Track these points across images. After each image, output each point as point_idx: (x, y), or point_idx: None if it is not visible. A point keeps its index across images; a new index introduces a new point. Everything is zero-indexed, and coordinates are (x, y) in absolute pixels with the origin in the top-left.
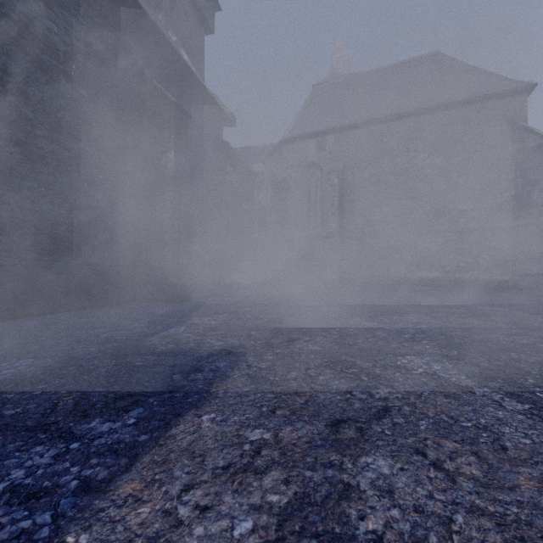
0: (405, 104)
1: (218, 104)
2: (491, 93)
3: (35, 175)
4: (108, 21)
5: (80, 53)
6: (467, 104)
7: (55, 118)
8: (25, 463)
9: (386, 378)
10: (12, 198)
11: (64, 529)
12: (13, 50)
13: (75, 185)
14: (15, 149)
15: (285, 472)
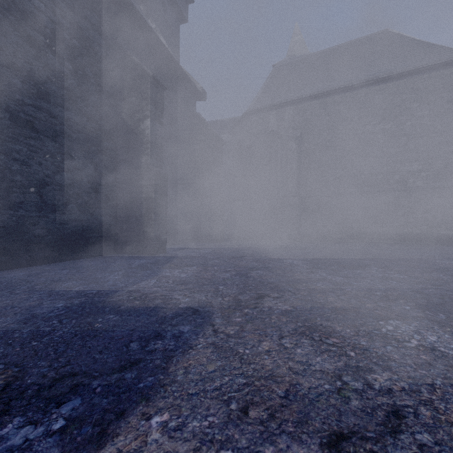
0: (357, 77)
1: (191, 80)
2: (439, 63)
3: (23, 139)
4: (92, 3)
5: (66, 31)
6: (415, 74)
7: (43, 88)
8: None
9: (377, 354)
10: (2, 159)
11: None
12: (3, 25)
13: (61, 149)
14: (5, 115)
15: None
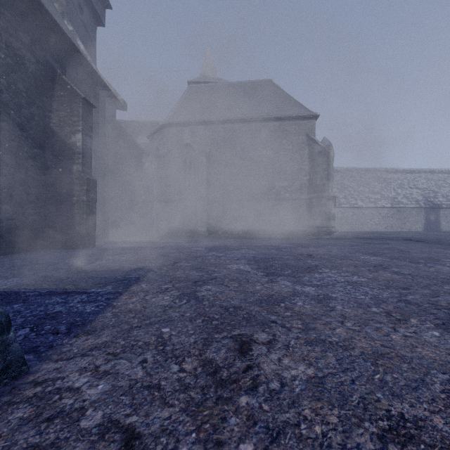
0: (250, 113)
1: (113, 93)
2: (297, 116)
3: None
4: (23, 25)
5: (1, 51)
6: (285, 120)
7: None
8: (77, 298)
9: (219, 271)
10: None
11: (111, 303)
12: None
13: None
14: None
15: (178, 290)
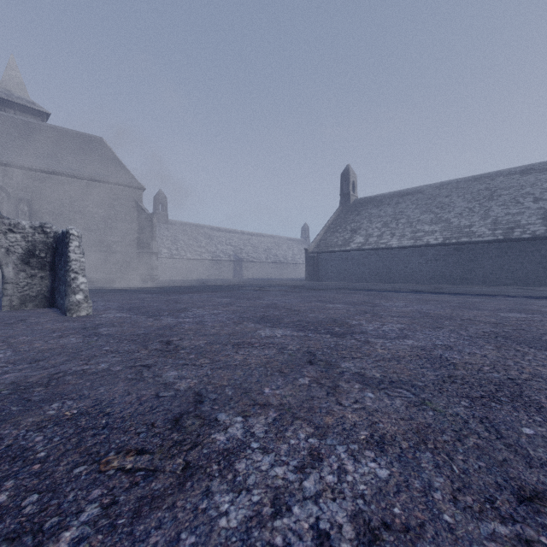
0: (80, 170)
1: None
2: (128, 185)
3: None
4: None
5: None
6: (116, 185)
7: None
8: None
9: None
10: None
11: None
12: None
13: None
14: None
15: None
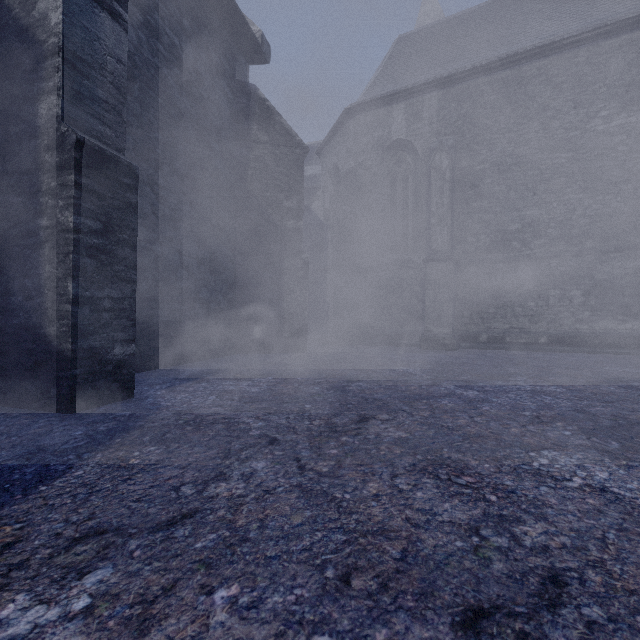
0: (566, 28)
1: None
2: None
3: None
4: None
5: None
6: None
7: None
8: None
9: None
10: None
11: None
12: None
13: None
14: None
15: None
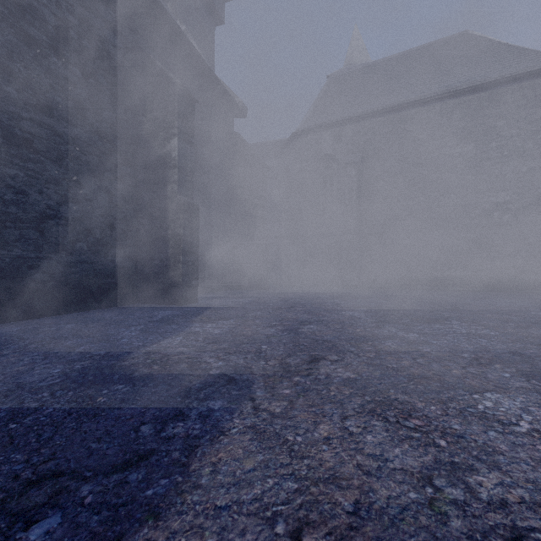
0: (430, 89)
1: (228, 93)
2: (531, 71)
3: (20, 161)
4: None
5: (73, 29)
6: (501, 85)
7: (44, 99)
8: None
9: (478, 444)
10: None
11: None
12: None
13: (67, 174)
14: None
15: None
